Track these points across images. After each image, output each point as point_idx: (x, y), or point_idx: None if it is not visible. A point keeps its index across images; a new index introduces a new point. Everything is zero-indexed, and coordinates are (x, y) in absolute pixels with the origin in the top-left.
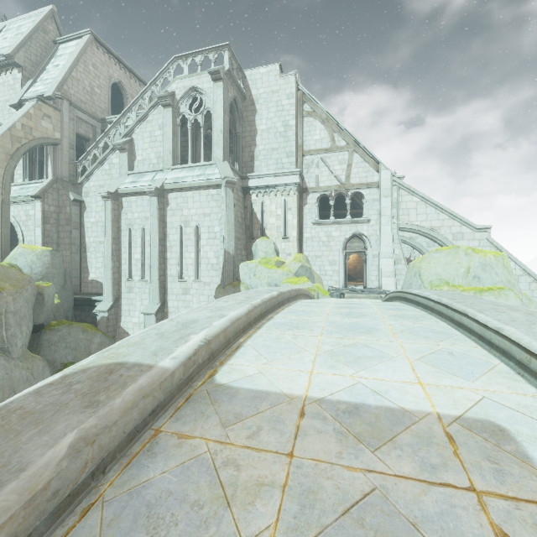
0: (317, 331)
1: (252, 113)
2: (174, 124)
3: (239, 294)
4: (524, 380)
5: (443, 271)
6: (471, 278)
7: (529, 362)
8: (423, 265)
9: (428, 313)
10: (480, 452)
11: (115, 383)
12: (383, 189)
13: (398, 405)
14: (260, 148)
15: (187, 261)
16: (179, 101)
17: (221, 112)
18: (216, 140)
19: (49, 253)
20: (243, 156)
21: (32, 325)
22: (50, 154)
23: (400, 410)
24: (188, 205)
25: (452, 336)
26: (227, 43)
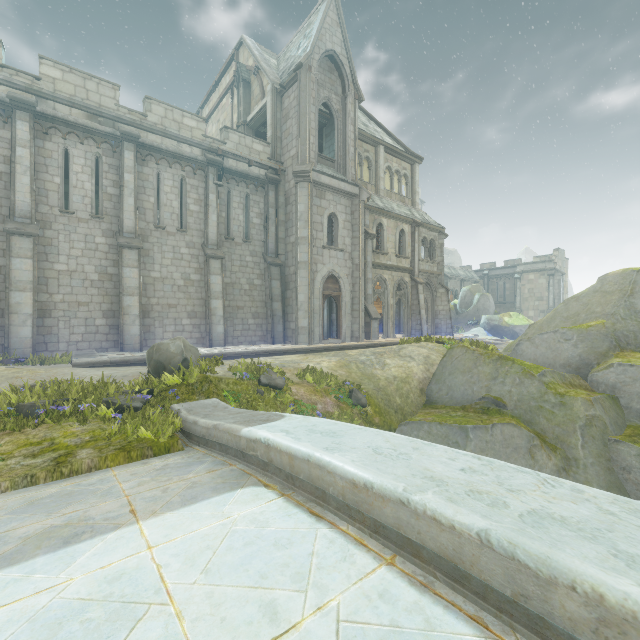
0: None
1: None
2: None
3: None
4: None
5: None
6: None
7: None
8: None
9: None
10: None
11: (248, 422)
12: None
13: None
14: None
15: None
16: None
17: None
18: None
19: None
20: None
21: None
22: None
23: None
24: None
25: None
26: None
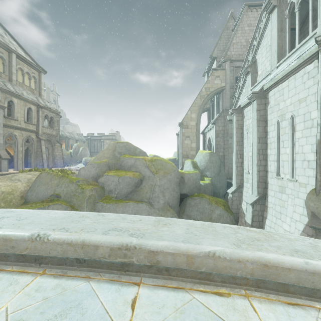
0: None
1: None
2: (280, 21)
3: None
4: None
5: None
6: None
7: None
8: None
9: None
10: None
11: None
12: None
13: None
14: None
15: (282, 157)
16: None
17: None
18: None
19: (208, 154)
20: None
21: (177, 193)
22: (220, 97)
23: None
24: (283, 96)
25: None
26: None
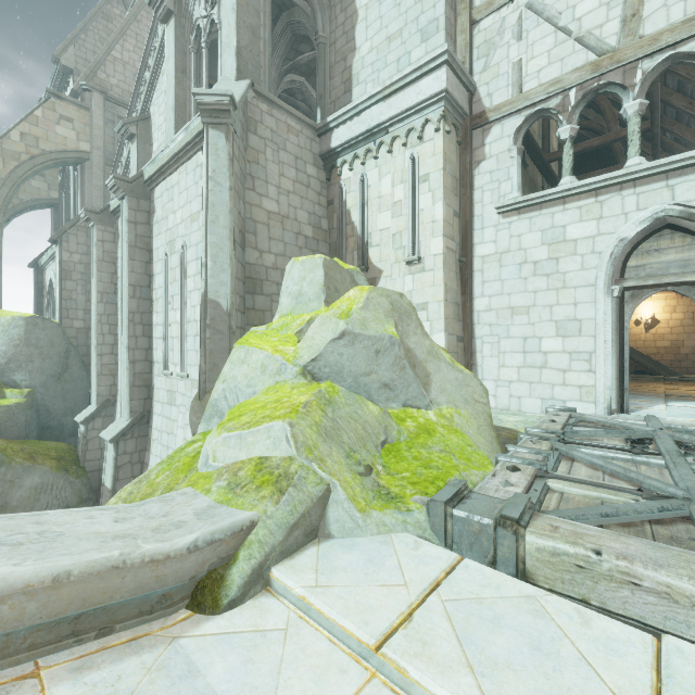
0: None
1: None
2: (182, 52)
3: None
4: None
5: None
6: None
7: None
8: None
9: None
10: None
11: None
12: None
13: None
14: (363, 50)
15: (172, 330)
16: None
17: None
18: (225, 37)
19: (24, 323)
20: (332, 88)
21: None
22: (79, 178)
23: None
24: (173, 203)
25: None
26: None
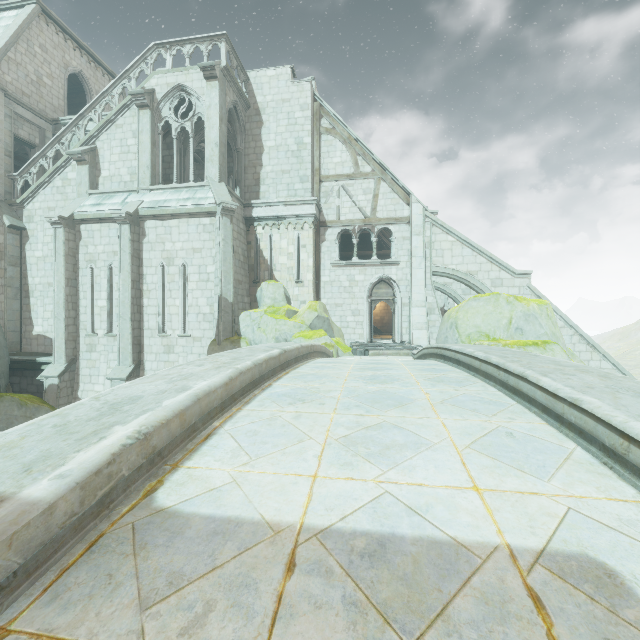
0: (330, 404)
1: (258, 125)
2: (153, 131)
3: (224, 354)
4: (615, 475)
5: (482, 322)
6: (513, 330)
7: (626, 451)
8: (460, 315)
9: (471, 375)
10: (589, 630)
11: None
12: (415, 225)
13: (448, 534)
14: (267, 169)
15: (171, 310)
16: (160, 101)
17: (217, 120)
18: (209, 155)
19: None
20: (246, 178)
21: None
22: None
23: (451, 545)
24: (172, 237)
25: (507, 407)
26: (225, 32)
